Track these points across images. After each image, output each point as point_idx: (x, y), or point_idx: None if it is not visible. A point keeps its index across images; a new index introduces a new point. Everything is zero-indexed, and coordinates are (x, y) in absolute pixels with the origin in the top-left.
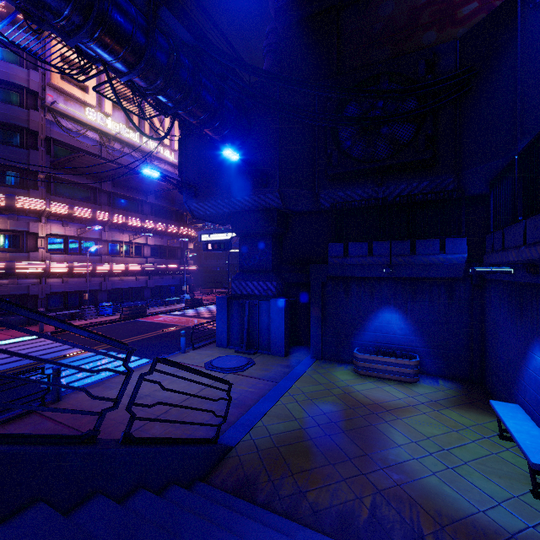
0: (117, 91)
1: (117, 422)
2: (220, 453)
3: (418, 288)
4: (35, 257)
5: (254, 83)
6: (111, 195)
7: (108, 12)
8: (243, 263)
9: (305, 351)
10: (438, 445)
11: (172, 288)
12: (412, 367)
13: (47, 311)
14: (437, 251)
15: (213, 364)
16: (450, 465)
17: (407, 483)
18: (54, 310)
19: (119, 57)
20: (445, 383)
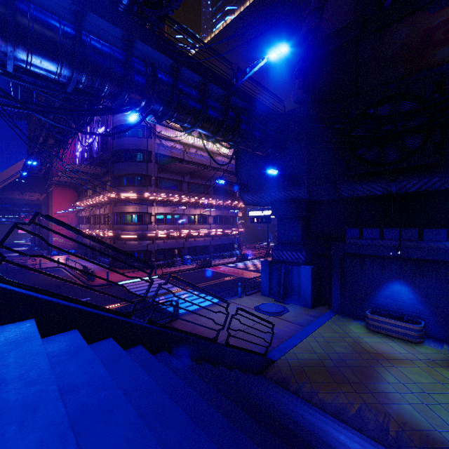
0: None
1: (210, 336)
2: (268, 362)
3: (426, 268)
4: (150, 228)
5: (288, 111)
6: (189, 184)
7: (206, 113)
8: (280, 237)
9: (327, 306)
10: (421, 389)
11: (227, 245)
12: (416, 331)
13: (156, 261)
14: (444, 239)
15: (260, 308)
16: (426, 402)
17: (386, 404)
18: (159, 259)
19: (209, 131)
20: (448, 348)
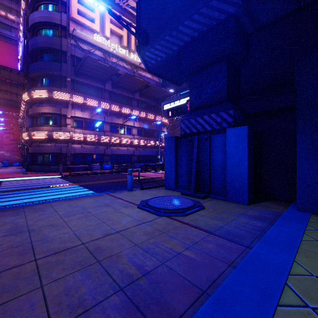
0: (113, 22)
1: None
2: None
3: None
4: (65, 130)
5: None
6: (111, 93)
7: None
8: (193, 102)
9: (276, 201)
10: None
11: (151, 157)
12: None
13: (72, 165)
14: None
15: (147, 202)
16: None
17: None
18: (77, 164)
19: None
20: None
